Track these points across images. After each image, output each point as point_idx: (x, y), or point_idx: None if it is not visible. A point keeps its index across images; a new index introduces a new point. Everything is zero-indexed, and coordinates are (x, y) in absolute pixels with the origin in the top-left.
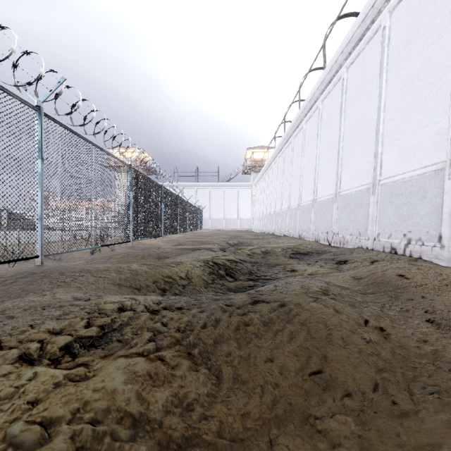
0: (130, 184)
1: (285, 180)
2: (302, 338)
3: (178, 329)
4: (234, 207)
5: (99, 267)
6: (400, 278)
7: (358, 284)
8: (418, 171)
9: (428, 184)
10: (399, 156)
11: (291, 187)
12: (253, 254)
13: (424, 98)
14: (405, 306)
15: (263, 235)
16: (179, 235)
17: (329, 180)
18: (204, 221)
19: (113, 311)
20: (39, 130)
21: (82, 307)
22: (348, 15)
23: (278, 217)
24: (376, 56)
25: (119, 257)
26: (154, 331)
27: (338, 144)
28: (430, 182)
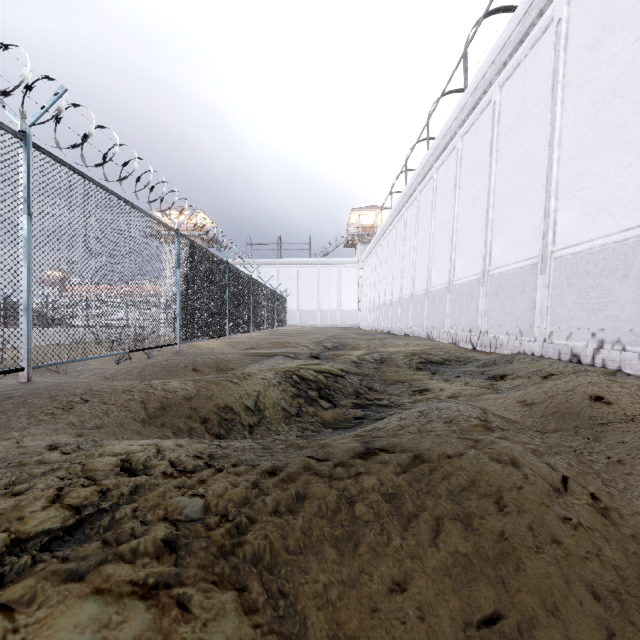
0: (176, 258)
1: (407, 253)
2: (457, 529)
3: (225, 516)
4: (332, 294)
5: (118, 386)
6: (598, 404)
7: (530, 413)
8: (616, 237)
9: (631, 256)
10: (584, 215)
11: (415, 264)
12: (361, 363)
13: (624, 124)
14: (615, 454)
15: (375, 333)
16: (252, 334)
17: (473, 253)
18: (290, 314)
19: (109, 477)
20: (25, 170)
21: (56, 468)
22: (500, 11)
23: (397, 308)
24: (546, 66)
25: (157, 368)
26: (178, 522)
27: (487, 199)
28: (635, 253)
